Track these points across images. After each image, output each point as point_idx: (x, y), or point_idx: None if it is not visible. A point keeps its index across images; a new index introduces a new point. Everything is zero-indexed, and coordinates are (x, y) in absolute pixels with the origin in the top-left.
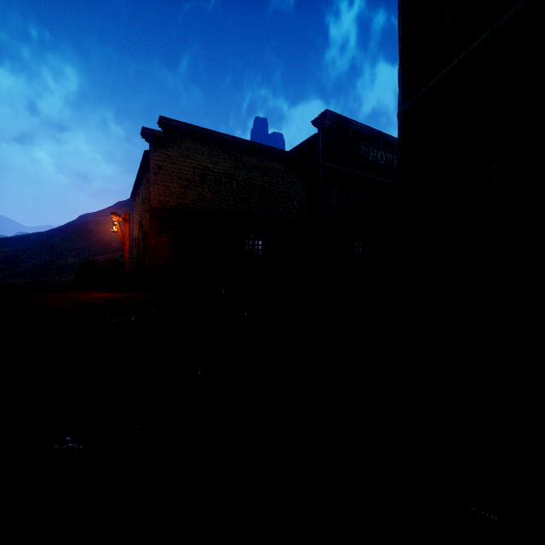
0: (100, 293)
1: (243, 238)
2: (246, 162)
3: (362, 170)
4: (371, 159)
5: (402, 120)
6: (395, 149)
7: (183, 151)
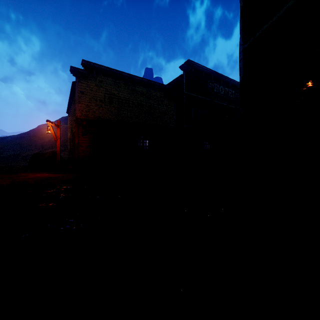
0: (40, 174)
1: (136, 139)
2: (138, 90)
3: (210, 97)
4: (215, 91)
5: (242, 56)
6: (230, 85)
7: (98, 82)
